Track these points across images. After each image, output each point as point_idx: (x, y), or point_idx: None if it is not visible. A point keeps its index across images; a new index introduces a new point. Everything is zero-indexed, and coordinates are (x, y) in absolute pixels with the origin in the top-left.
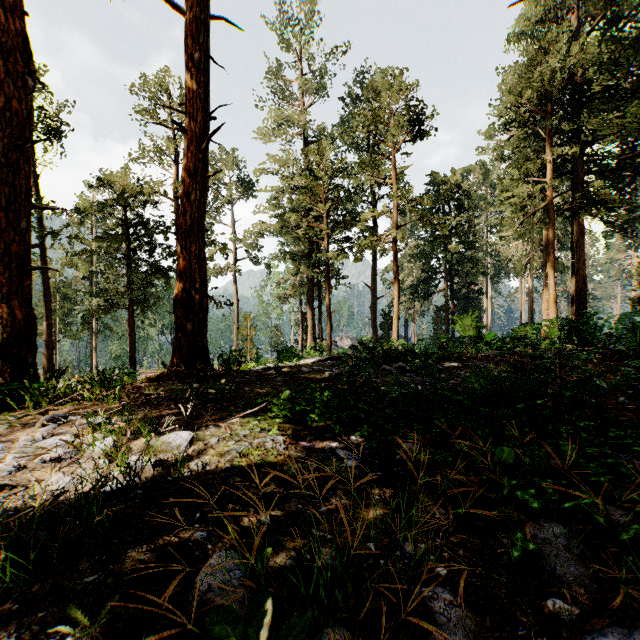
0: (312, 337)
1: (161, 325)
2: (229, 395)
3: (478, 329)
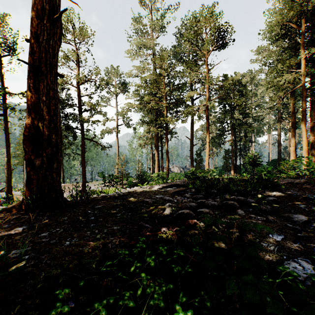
0: (157, 166)
1: (79, 160)
2: (13, 275)
3: (260, 162)
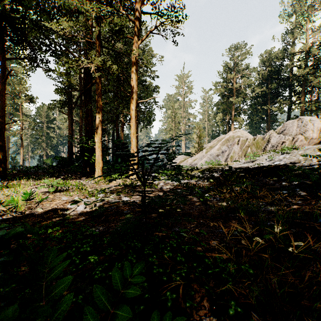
0: None
1: None
2: None
3: (52, 163)
